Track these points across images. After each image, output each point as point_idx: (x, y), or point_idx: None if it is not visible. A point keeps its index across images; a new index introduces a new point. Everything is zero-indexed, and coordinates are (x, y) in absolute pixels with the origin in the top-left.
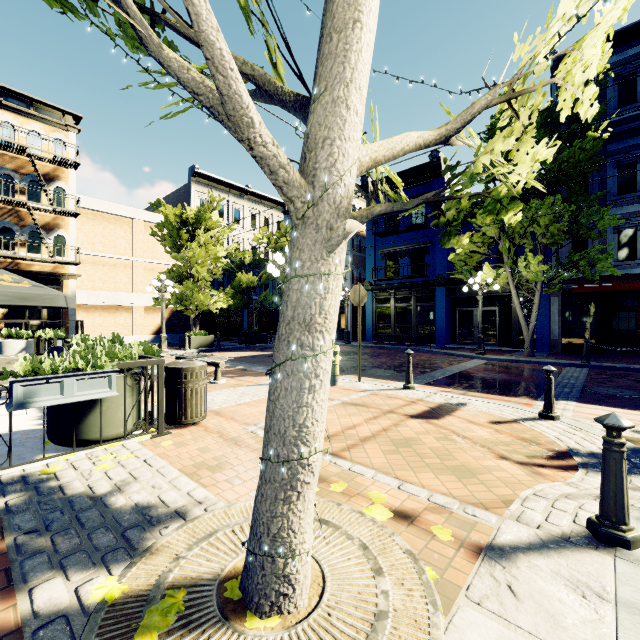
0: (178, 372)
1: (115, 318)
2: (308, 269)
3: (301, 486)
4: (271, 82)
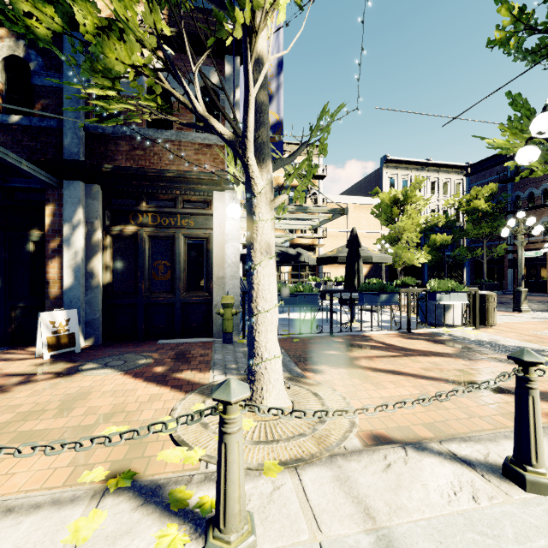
0: (483, 296)
1: (337, 271)
2: None
3: None
4: None
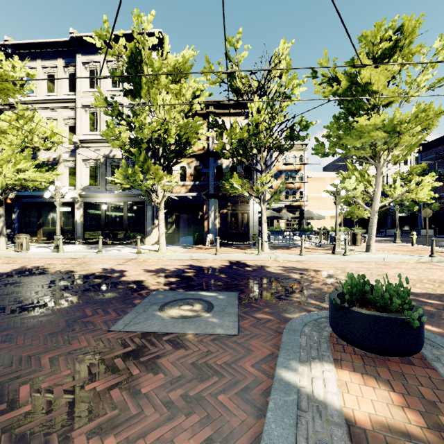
0: (354, 234)
1: (318, 221)
2: (372, 218)
3: (371, 239)
4: (369, 196)
